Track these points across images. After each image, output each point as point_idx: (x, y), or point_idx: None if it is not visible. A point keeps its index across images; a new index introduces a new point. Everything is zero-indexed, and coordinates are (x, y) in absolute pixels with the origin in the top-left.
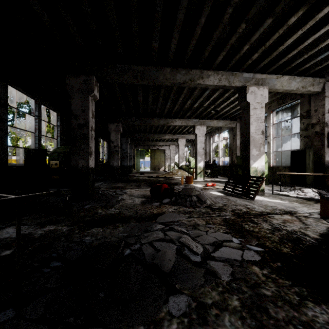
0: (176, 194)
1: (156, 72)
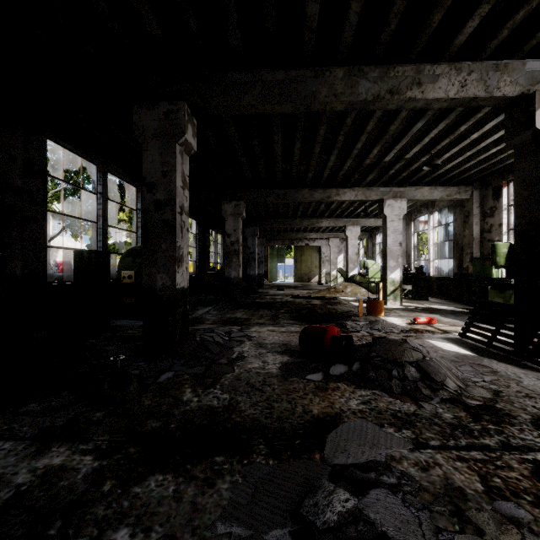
0: (362, 355)
1: (311, 82)
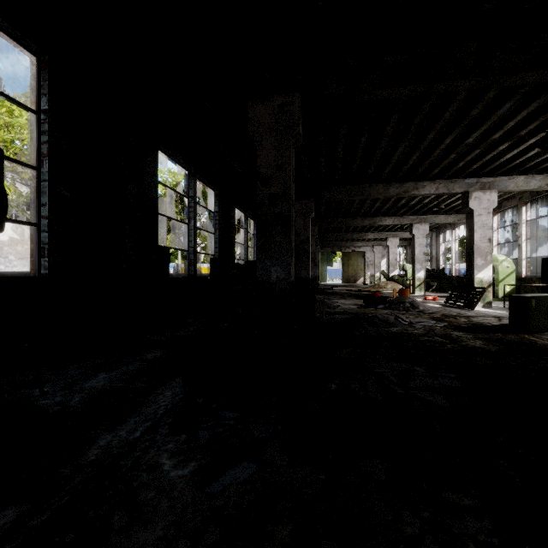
0: (390, 301)
1: (369, 189)
